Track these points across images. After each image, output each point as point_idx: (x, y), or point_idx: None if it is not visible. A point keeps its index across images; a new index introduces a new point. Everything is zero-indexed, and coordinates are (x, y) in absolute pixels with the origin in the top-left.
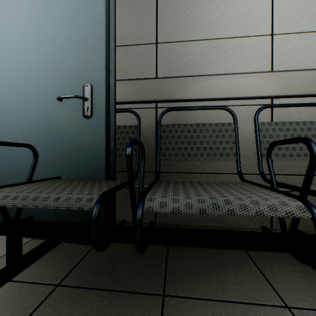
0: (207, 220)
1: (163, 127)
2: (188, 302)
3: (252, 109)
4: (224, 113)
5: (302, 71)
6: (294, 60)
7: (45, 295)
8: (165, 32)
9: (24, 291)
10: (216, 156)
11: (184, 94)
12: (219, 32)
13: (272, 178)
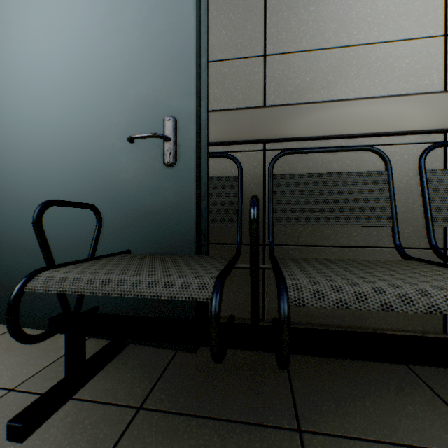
0: (342, 317)
1: (277, 178)
2: (340, 443)
3: (413, 150)
4: (368, 156)
5: None
6: None
7: (125, 422)
8: (277, 39)
9: (95, 414)
10: (359, 221)
11: (308, 129)
12: (361, 35)
13: None
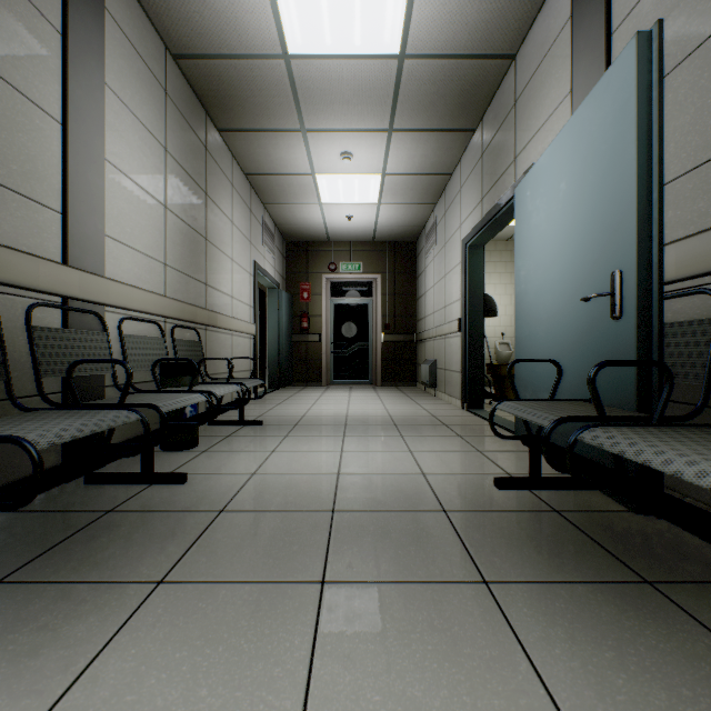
0: None
1: None
2: (669, 605)
3: None
4: None
5: None
6: None
7: (541, 509)
8: None
9: (531, 499)
10: None
11: None
12: None
13: None
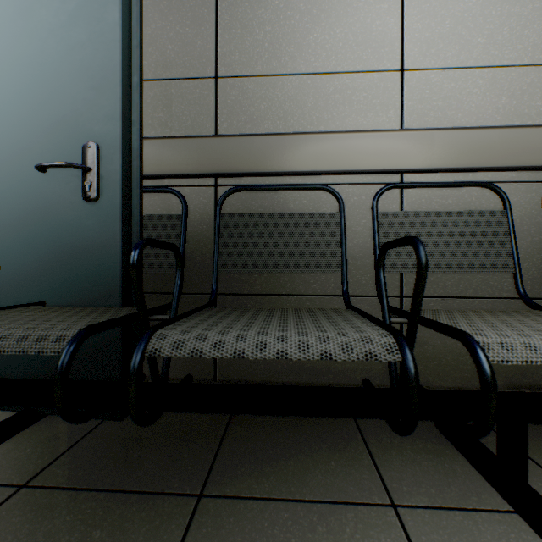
0: (299, 373)
1: (225, 219)
2: (237, 504)
3: (371, 191)
4: (326, 196)
5: (446, 131)
6: (435, 113)
7: None
8: (230, 60)
9: None
10: (309, 267)
11: (260, 164)
12: (318, 63)
13: (383, 303)
